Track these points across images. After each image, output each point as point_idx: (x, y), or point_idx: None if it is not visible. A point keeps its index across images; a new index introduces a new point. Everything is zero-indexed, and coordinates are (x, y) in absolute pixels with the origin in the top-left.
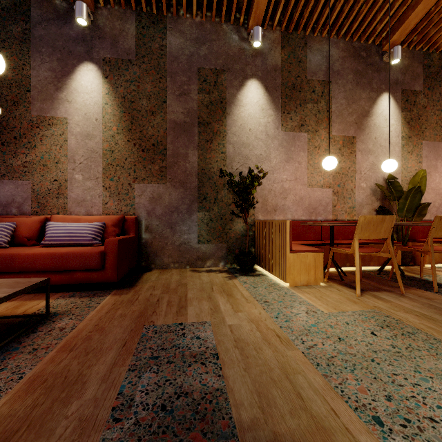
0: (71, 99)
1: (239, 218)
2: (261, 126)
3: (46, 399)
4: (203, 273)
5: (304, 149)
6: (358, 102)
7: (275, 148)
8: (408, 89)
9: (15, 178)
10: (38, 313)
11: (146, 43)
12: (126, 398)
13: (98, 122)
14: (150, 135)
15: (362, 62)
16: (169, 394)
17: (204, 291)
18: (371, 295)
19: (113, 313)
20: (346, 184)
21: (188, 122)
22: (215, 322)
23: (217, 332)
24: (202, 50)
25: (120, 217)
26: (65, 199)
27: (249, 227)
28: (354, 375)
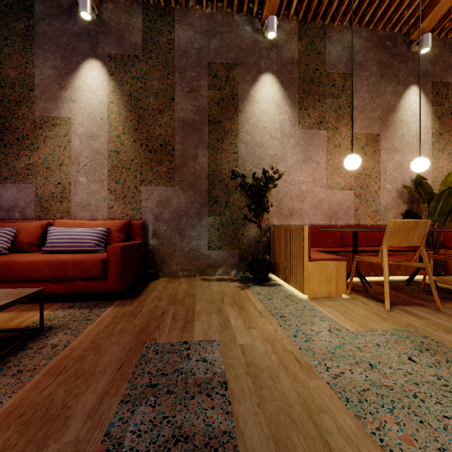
0: (75, 97)
1: (252, 223)
2: (276, 124)
3: (19, 440)
4: (213, 282)
5: (323, 148)
6: (383, 96)
7: (292, 147)
8: (439, 81)
9: (18, 181)
10: (32, 326)
11: (153, 37)
12: (114, 442)
13: (103, 122)
14: (157, 135)
15: (388, 52)
16: (166, 438)
17: (213, 303)
18: (402, 310)
19: (112, 328)
20: (369, 186)
21: (197, 121)
22: (225, 341)
23: (226, 354)
24: (212, 44)
25: (125, 222)
26: (69, 203)
27: (263, 233)
28: (394, 416)
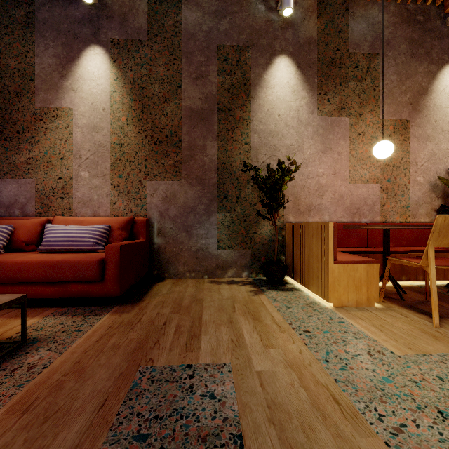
0: (77, 87)
1: (265, 220)
2: (292, 111)
3: None
4: (223, 285)
5: (344, 137)
6: (414, 78)
7: (310, 136)
8: None
9: (18, 176)
10: (15, 338)
11: (158, 20)
12: None
13: (105, 112)
14: (163, 125)
15: (419, 28)
16: None
17: (223, 312)
18: None
19: (104, 343)
20: (398, 179)
21: (206, 109)
22: (238, 366)
23: (240, 386)
24: (222, 25)
25: (128, 218)
26: (70, 199)
27: (278, 231)
28: None
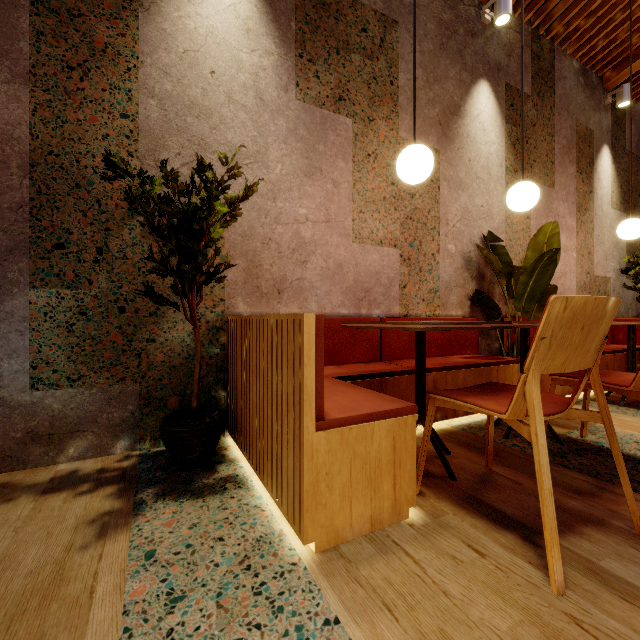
0: None
1: (180, 309)
2: (244, 72)
3: None
4: (19, 501)
5: (345, 154)
6: (444, 83)
7: (281, 136)
8: (514, 85)
9: None
10: None
11: None
12: None
13: None
14: None
15: (450, 7)
16: None
17: None
18: (579, 565)
19: None
20: (424, 243)
21: None
22: None
23: None
24: None
25: None
26: None
27: (211, 334)
28: None
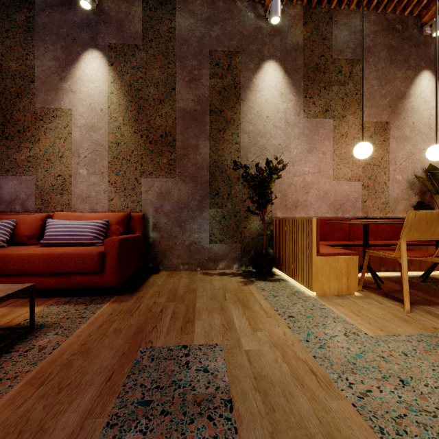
0: (75, 89)
1: (255, 215)
2: (280, 113)
3: None
4: (215, 276)
5: (329, 137)
6: (393, 82)
7: (296, 136)
8: None
9: (19, 174)
10: (23, 324)
11: (153, 26)
12: None
13: (103, 113)
14: (158, 126)
15: (398, 36)
16: None
17: (215, 300)
18: (423, 310)
19: (107, 328)
20: (378, 177)
21: (198, 110)
22: (228, 346)
23: (230, 362)
24: (213, 31)
25: (125, 214)
26: (69, 196)
27: (266, 225)
28: None
